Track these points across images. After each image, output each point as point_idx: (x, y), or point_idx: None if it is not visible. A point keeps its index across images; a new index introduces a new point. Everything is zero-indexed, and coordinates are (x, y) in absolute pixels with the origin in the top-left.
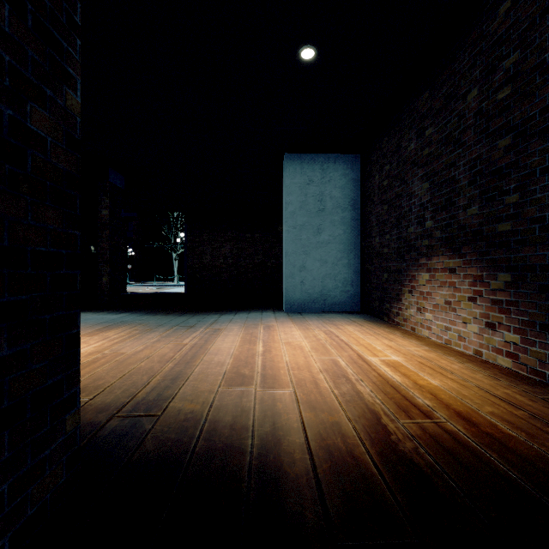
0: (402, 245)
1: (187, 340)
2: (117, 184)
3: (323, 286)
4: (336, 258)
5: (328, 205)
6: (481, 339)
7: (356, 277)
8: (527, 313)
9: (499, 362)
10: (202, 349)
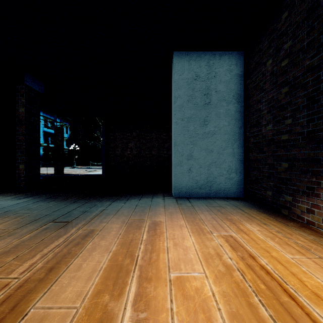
0: (321, 127)
1: (25, 265)
2: (35, 88)
3: (209, 174)
4: (221, 148)
5: (213, 98)
6: None
7: (240, 165)
8: None
9: None
10: (8, 317)
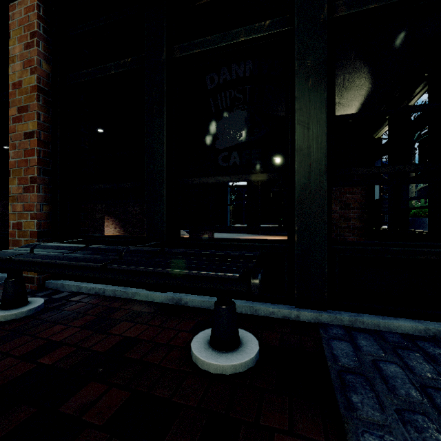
0: None
1: None
2: None
3: None
4: None
5: None
6: (114, 231)
7: None
8: (121, 225)
9: (117, 234)
10: None
